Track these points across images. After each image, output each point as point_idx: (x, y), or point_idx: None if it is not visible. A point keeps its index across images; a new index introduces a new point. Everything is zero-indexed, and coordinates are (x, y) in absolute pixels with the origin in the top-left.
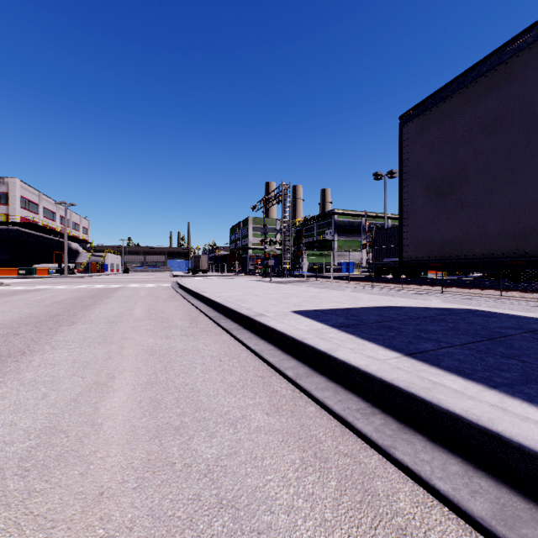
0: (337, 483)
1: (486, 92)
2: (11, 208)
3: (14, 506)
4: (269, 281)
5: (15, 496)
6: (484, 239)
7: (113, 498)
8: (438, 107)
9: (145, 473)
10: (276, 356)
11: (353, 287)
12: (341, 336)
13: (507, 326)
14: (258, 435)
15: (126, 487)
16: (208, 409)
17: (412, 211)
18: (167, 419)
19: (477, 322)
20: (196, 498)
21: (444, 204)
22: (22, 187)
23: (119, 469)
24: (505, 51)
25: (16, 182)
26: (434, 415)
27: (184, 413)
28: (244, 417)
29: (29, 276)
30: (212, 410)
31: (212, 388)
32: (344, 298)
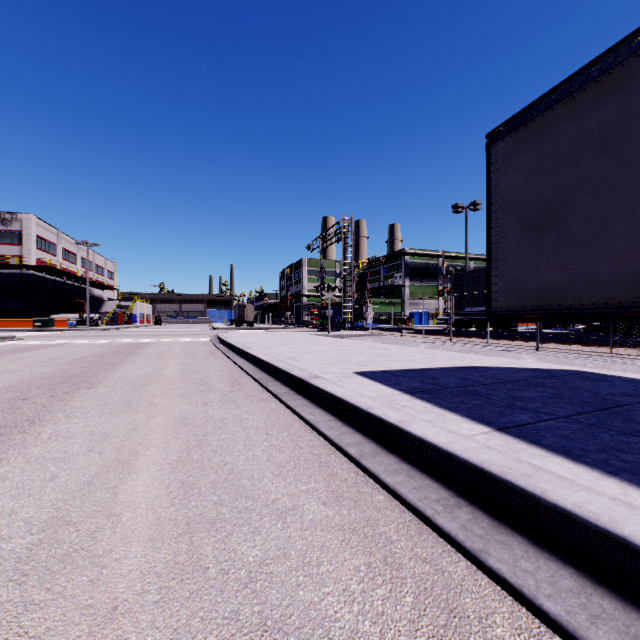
0: (414, 600)
1: (597, 102)
2: (25, 249)
3: (6, 623)
4: (327, 334)
5: (8, 609)
6: (594, 285)
7: (130, 614)
8: (535, 121)
9: (170, 581)
10: (335, 428)
11: (428, 343)
12: (416, 405)
13: (622, 393)
14: (313, 532)
15: (146, 599)
16: (250, 497)
17: (502, 250)
18: (200, 509)
19: (585, 387)
20: (233, 616)
21: (543, 242)
22: (37, 224)
23: (139, 575)
24: (622, 50)
25: (31, 219)
26: (537, 510)
27: (221, 501)
28: (295, 507)
29: (45, 328)
30: (256, 498)
31: (256, 469)
32: (417, 355)
